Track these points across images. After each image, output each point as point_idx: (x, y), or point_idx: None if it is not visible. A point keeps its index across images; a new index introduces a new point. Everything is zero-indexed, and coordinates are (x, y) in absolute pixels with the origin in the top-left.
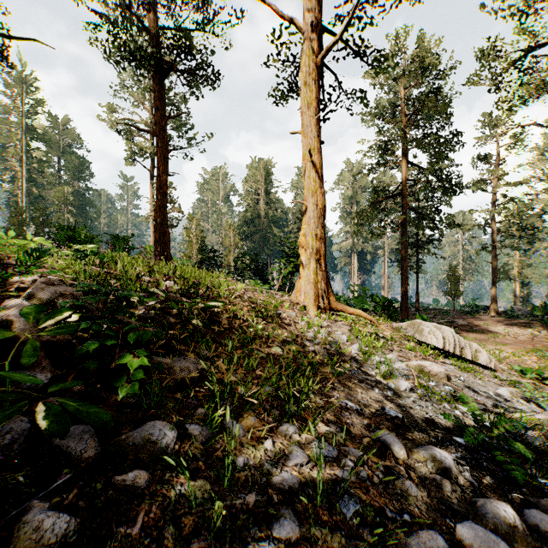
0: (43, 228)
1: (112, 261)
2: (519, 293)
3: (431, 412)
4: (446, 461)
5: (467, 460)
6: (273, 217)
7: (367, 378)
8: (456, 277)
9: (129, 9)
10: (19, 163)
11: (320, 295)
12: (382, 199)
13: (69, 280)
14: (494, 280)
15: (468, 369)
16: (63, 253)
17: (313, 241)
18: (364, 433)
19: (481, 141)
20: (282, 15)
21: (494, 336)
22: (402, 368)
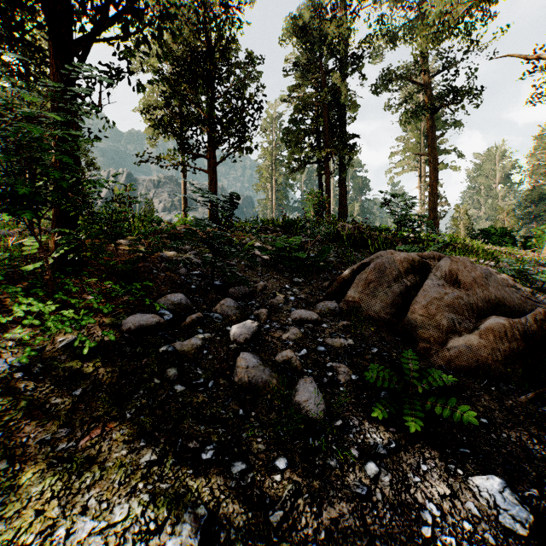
0: None
1: None
2: None
3: None
4: None
5: None
6: None
7: None
8: None
9: (411, 81)
10: None
11: None
12: None
13: None
14: None
15: None
16: None
17: None
18: None
19: None
20: (527, 58)
21: None
22: None
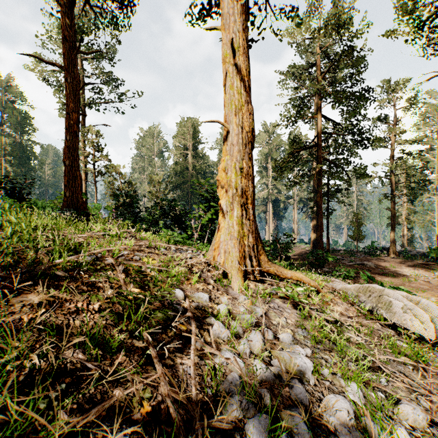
0: None
1: None
2: None
3: None
4: None
5: None
6: (200, 170)
7: None
8: (359, 223)
9: None
10: None
11: (247, 255)
12: (299, 150)
13: None
14: (393, 225)
15: None
16: None
17: (237, 178)
18: None
19: (383, 102)
20: None
21: (407, 280)
22: None
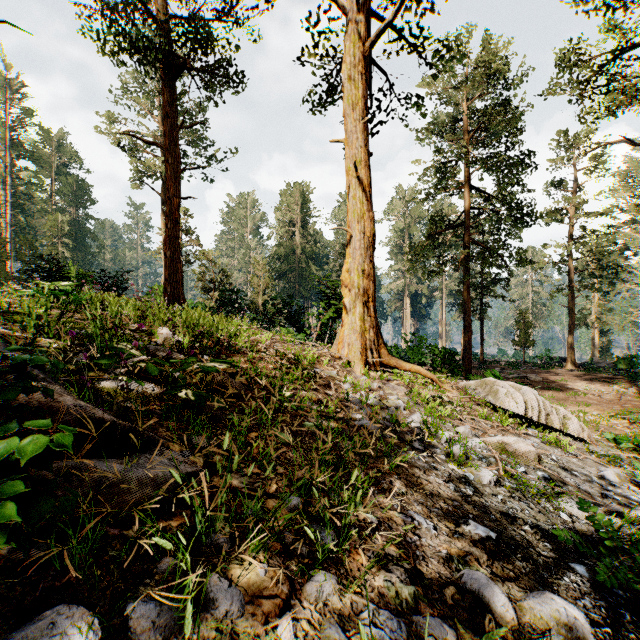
0: (30, 264)
1: (91, 303)
2: (598, 342)
3: (530, 518)
4: (578, 625)
5: (600, 610)
6: (311, 253)
7: (436, 467)
8: (527, 324)
9: None
10: (2, 186)
11: (368, 348)
12: (441, 231)
13: (7, 330)
14: (571, 327)
15: (559, 443)
16: (24, 292)
17: (360, 279)
18: (444, 576)
19: (556, 163)
20: None
21: (574, 394)
22: (478, 447)
